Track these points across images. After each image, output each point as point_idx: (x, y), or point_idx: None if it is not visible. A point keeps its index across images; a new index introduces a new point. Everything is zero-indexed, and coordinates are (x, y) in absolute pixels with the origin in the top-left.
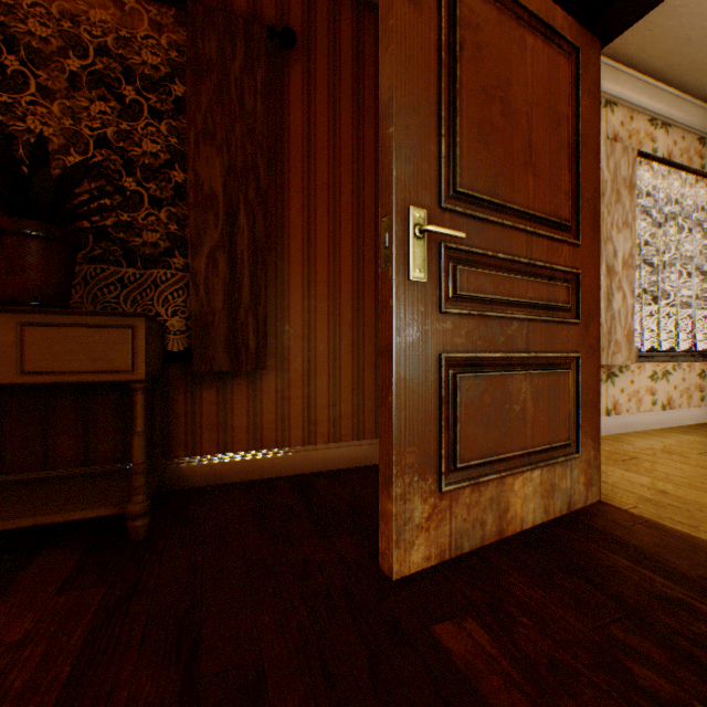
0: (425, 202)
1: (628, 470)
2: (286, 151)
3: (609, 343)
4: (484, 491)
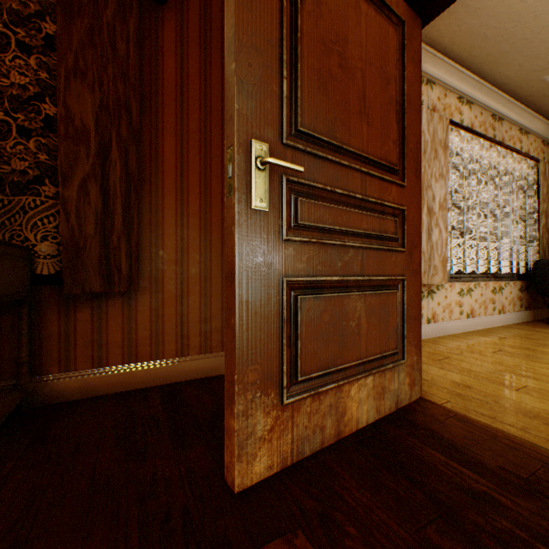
0: (268, 137)
1: (442, 368)
2: (160, 96)
3: (429, 267)
4: (324, 399)
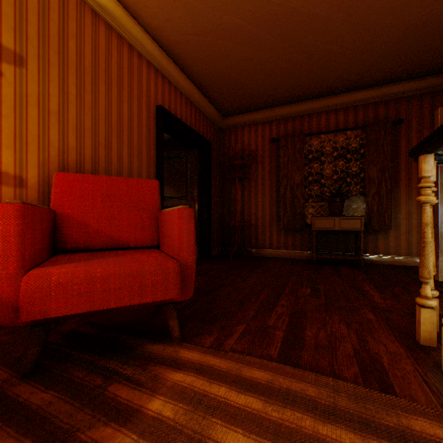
0: None
1: None
2: (398, 157)
3: None
4: None
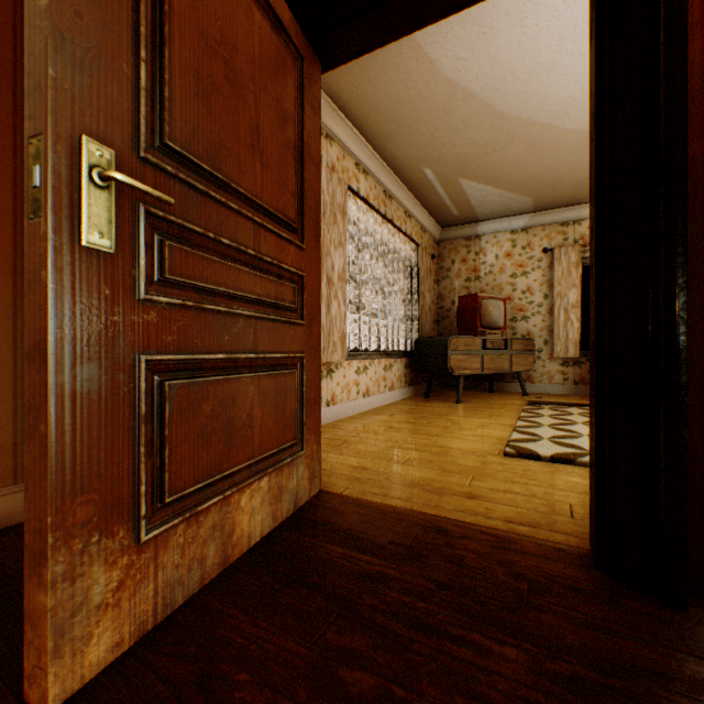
0: (115, 140)
1: (342, 453)
2: None
3: (329, 343)
4: (205, 520)
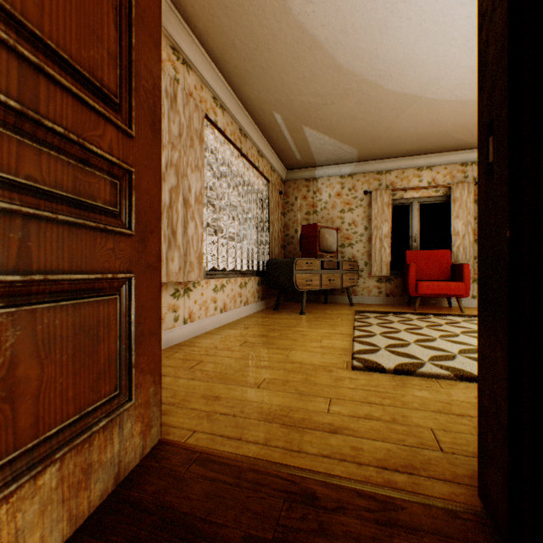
0: None
1: (195, 378)
2: None
3: (186, 263)
4: None
